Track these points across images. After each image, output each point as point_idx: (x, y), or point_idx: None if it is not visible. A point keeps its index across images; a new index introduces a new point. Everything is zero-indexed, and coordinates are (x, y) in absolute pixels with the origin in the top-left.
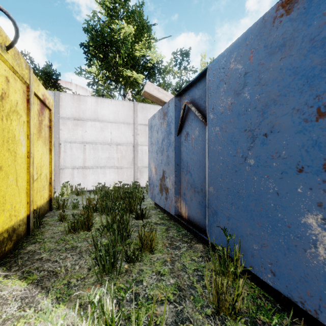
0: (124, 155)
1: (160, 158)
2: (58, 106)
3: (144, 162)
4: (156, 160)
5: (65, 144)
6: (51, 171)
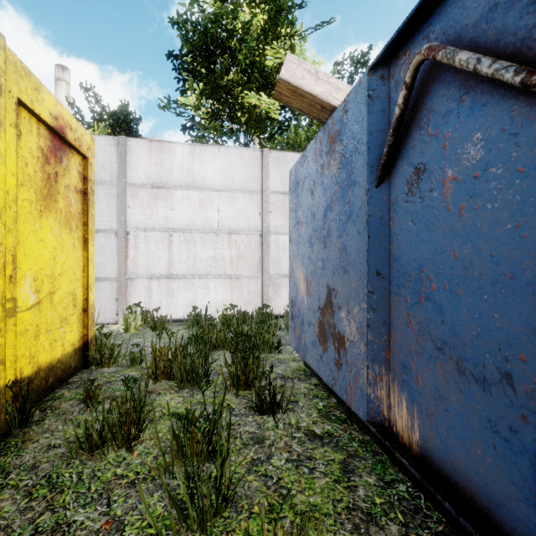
0: (242, 252)
1: (320, 255)
2: (125, 164)
3: (282, 266)
4: (308, 260)
5: (136, 234)
6: (87, 286)
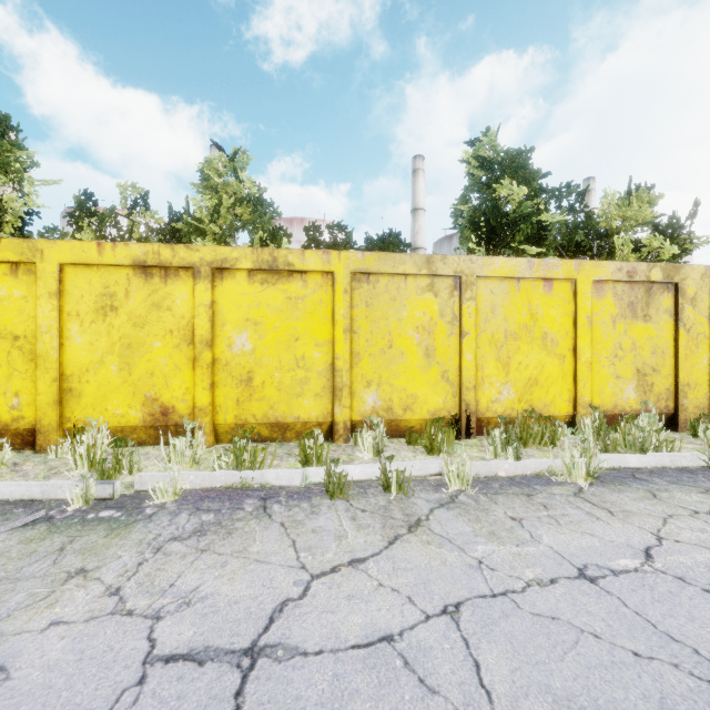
0: None
1: None
2: None
3: None
4: None
5: None
6: None
